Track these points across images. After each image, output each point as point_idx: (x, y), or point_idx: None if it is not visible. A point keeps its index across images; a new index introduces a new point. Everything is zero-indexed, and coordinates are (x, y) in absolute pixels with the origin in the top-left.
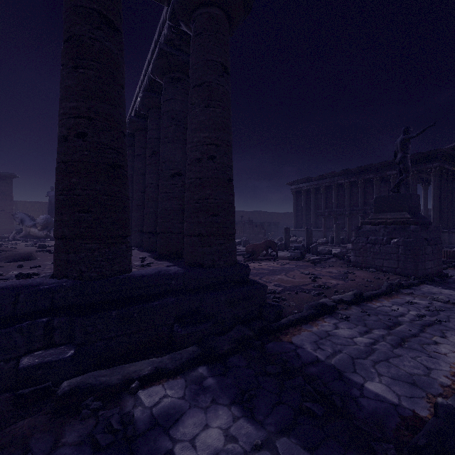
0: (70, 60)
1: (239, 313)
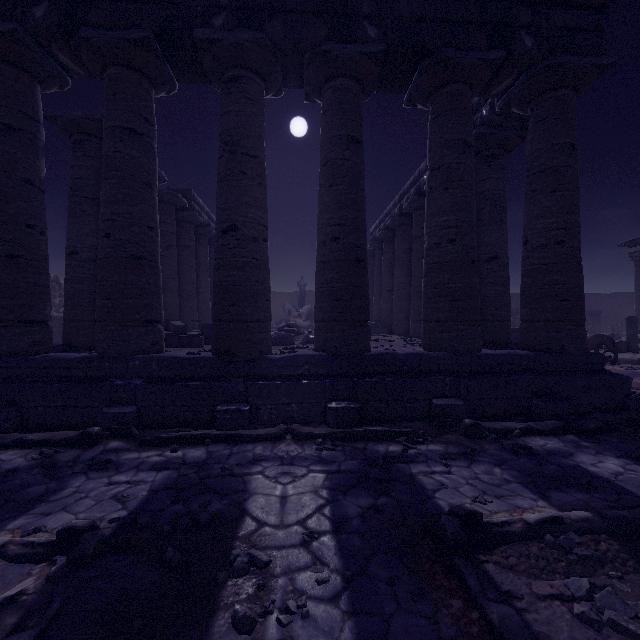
0: (440, 184)
1: (596, 401)
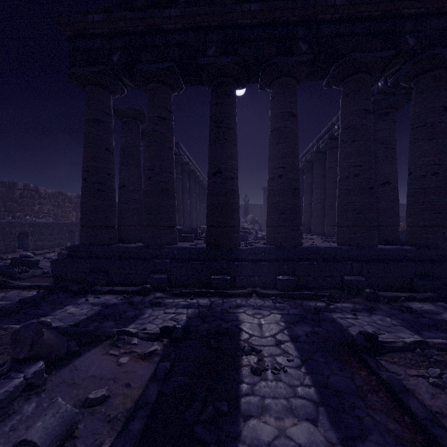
0: (349, 138)
1: None
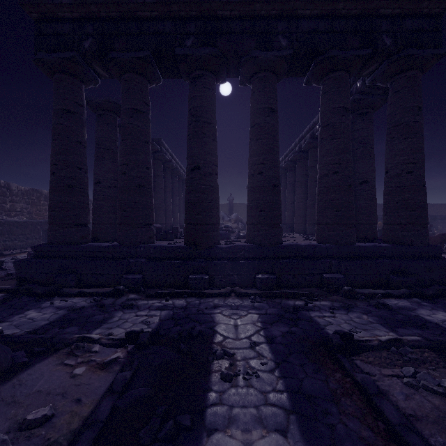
0: (328, 136)
1: (435, 277)
